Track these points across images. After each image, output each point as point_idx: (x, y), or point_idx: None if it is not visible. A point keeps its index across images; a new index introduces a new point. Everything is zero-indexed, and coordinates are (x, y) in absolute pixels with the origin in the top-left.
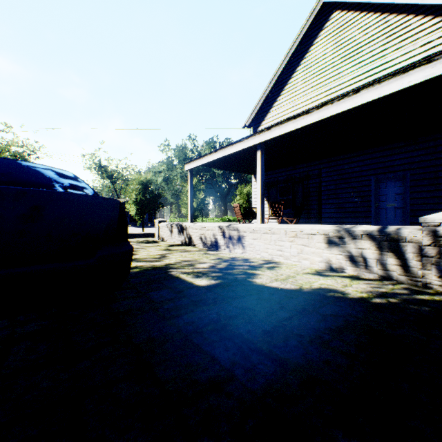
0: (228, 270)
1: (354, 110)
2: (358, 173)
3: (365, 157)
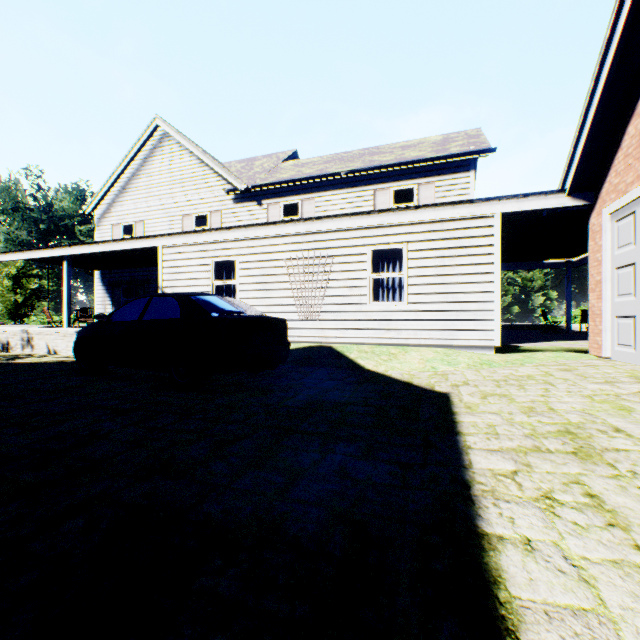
0: None
1: None
2: None
3: None
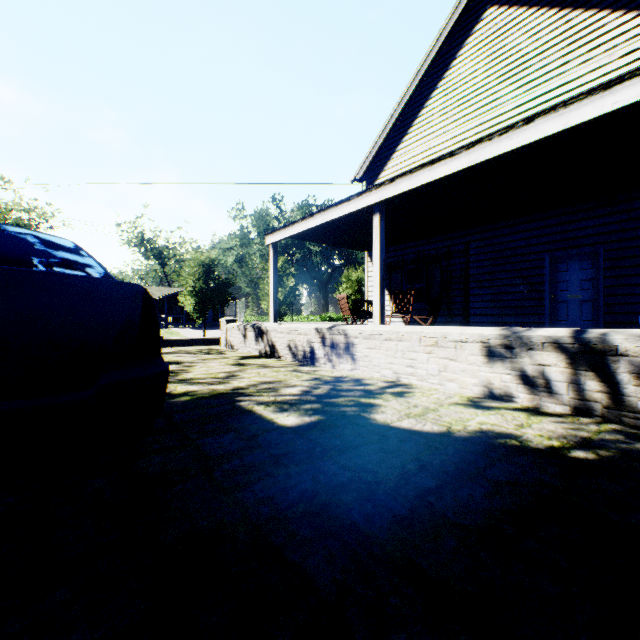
0: (330, 398)
1: (523, 151)
2: (525, 248)
3: (536, 225)
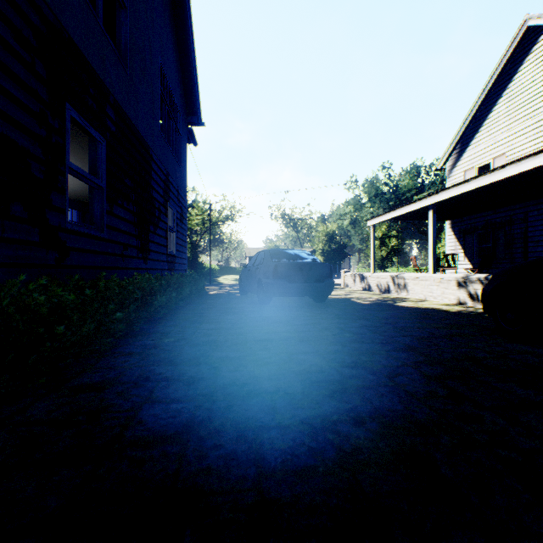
0: (385, 301)
1: None
2: None
3: None
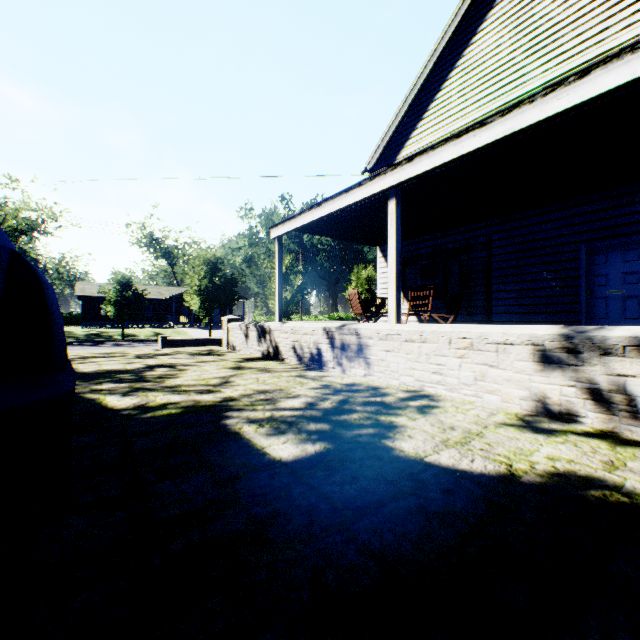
0: (340, 415)
1: (568, 118)
2: (557, 239)
3: (569, 213)
